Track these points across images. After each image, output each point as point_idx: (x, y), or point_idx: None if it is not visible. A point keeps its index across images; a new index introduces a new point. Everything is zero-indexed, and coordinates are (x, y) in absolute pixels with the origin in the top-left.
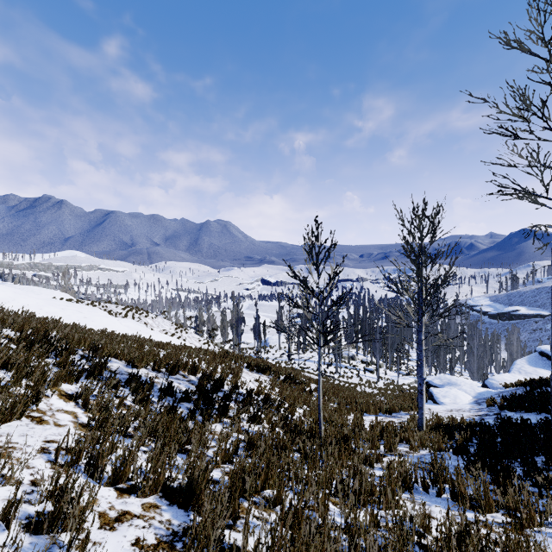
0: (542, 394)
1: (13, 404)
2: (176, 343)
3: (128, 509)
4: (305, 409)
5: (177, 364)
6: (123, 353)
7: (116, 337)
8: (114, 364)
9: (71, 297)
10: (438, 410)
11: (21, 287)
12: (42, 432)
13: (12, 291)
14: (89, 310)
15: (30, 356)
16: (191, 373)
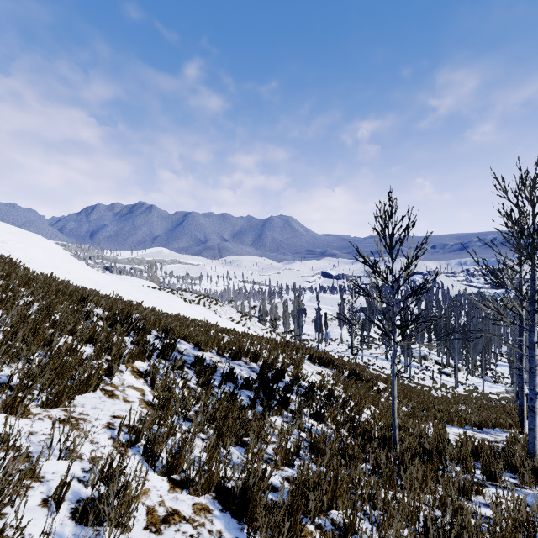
0: None
1: (87, 377)
2: (240, 330)
3: (177, 507)
4: (373, 410)
5: (239, 350)
6: (191, 336)
7: (187, 321)
8: (183, 346)
9: (155, 286)
10: None
11: (119, 277)
12: (111, 406)
13: (109, 279)
14: (167, 296)
15: (111, 333)
16: (252, 361)
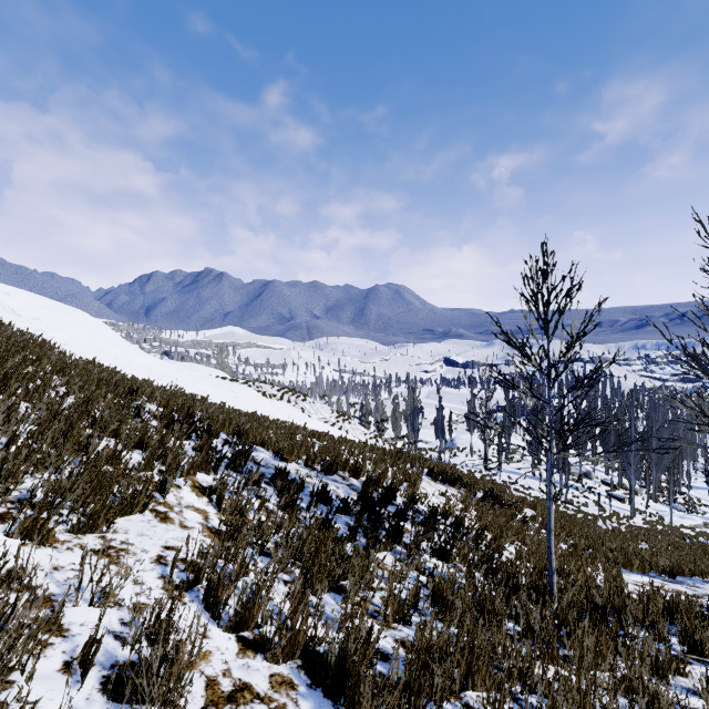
0: None
1: (133, 494)
2: (336, 435)
3: (249, 680)
4: (518, 547)
5: (334, 461)
6: (271, 441)
7: (265, 422)
8: (260, 454)
9: (226, 376)
10: None
11: (181, 364)
12: (164, 534)
13: (167, 366)
14: (241, 389)
15: (166, 436)
16: (352, 475)
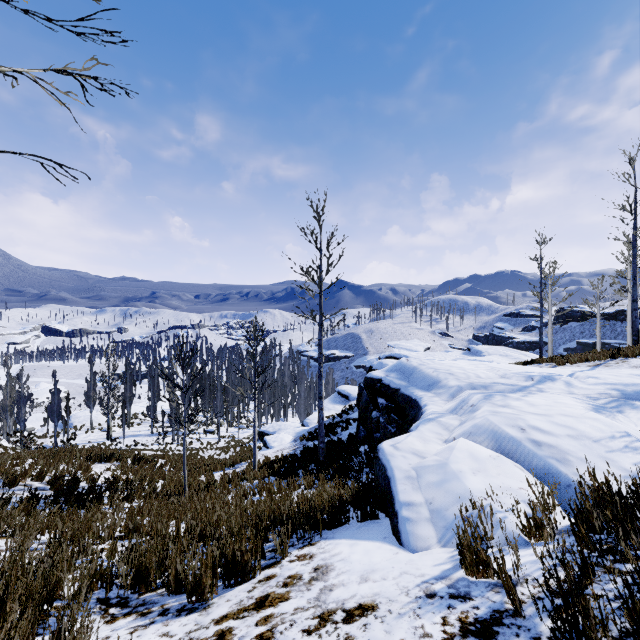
0: (330, 425)
1: None
2: None
3: (101, 547)
4: (162, 482)
5: (19, 474)
6: None
7: None
8: None
9: None
10: (269, 454)
11: None
12: None
13: None
14: None
15: None
16: (36, 480)
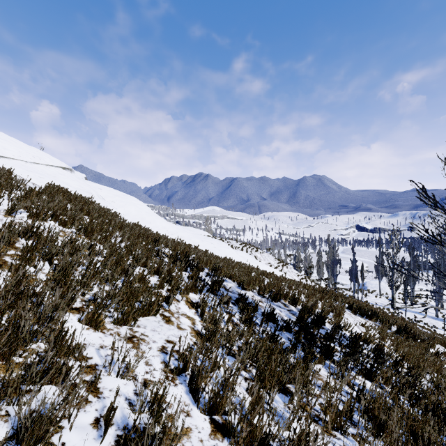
0: None
1: (149, 303)
2: (278, 274)
3: None
4: (434, 376)
5: (278, 292)
6: (235, 276)
7: (232, 263)
8: (228, 284)
9: (209, 235)
10: None
11: (184, 227)
12: (167, 331)
13: (176, 228)
14: (217, 242)
15: (172, 268)
16: (291, 304)
